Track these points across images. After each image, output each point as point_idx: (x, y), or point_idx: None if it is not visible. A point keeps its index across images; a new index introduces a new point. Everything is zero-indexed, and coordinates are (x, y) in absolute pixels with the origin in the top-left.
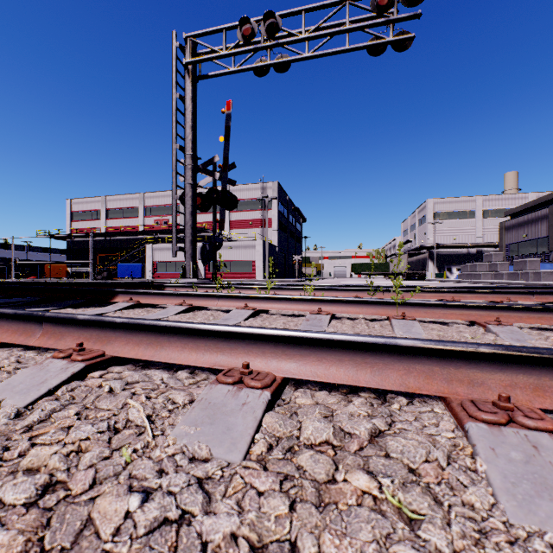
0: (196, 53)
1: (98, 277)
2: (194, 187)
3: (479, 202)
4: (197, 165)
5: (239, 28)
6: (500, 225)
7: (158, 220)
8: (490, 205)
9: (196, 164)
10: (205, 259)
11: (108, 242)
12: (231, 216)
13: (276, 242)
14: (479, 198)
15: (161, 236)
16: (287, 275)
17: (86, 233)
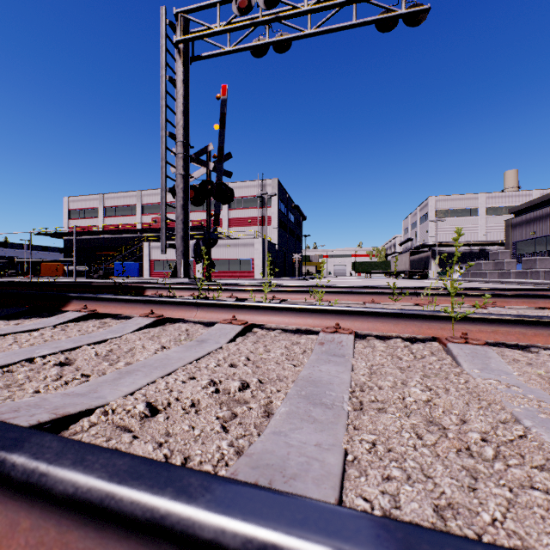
0: (188, 31)
1: (94, 276)
2: (186, 177)
3: (482, 200)
4: (189, 154)
5: (235, 0)
6: (506, 222)
7: (156, 218)
8: (493, 202)
9: (188, 153)
10: (198, 257)
11: (106, 240)
12: (229, 214)
13: (276, 240)
14: (482, 195)
15: (159, 234)
16: (286, 273)
17: (84, 231)
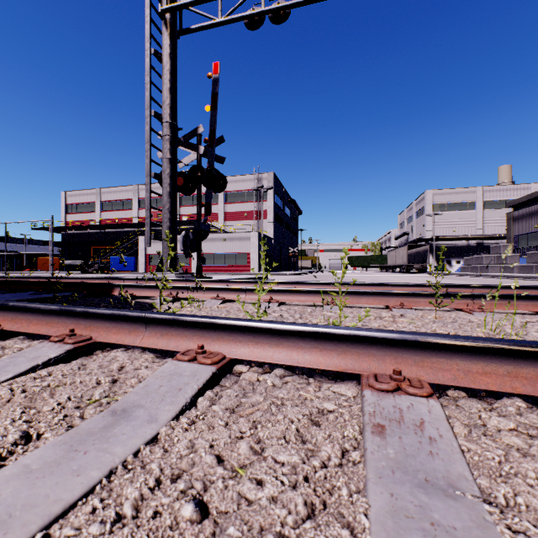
0: (175, 0)
1: (90, 270)
2: (173, 162)
3: (479, 193)
4: (177, 137)
5: None
6: (507, 215)
7: (152, 212)
8: (491, 196)
9: (175, 135)
10: (187, 250)
11: (102, 234)
12: (225, 208)
13: (272, 234)
14: (480, 189)
15: (155, 228)
16: (283, 267)
17: (80, 226)
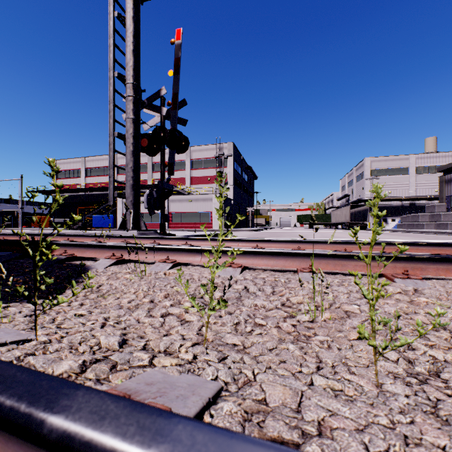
0: None
1: (74, 227)
2: (136, 122)
3: (412, 160)
4: (141, 99)
5: None
6: (440, 178)
7: None
8: (422, 162)
9: (138, 96)
10: (151, 208)
11: (87, 196)
12: (191, 173)
13: (232, 196)
14: (412, 156)
15: None
16: (241, 225)
17: (68, 189)
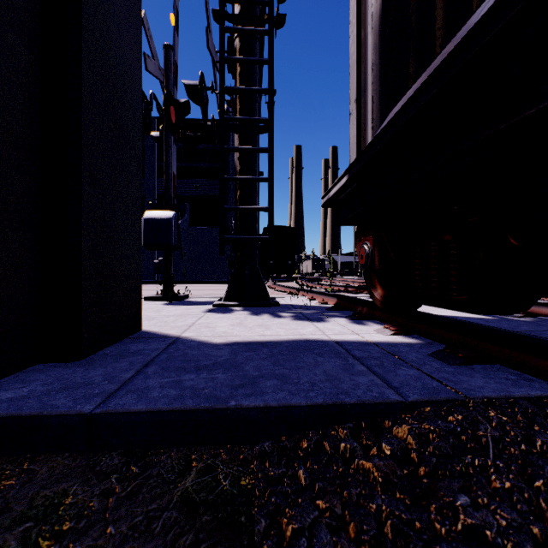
0: None
1: None
2: None
3: None
4: None
5: None
6: None
7: None
8: None
9: None
10: None
11: None
12: None
13: None
14: None
15: None
16: None
17: None
